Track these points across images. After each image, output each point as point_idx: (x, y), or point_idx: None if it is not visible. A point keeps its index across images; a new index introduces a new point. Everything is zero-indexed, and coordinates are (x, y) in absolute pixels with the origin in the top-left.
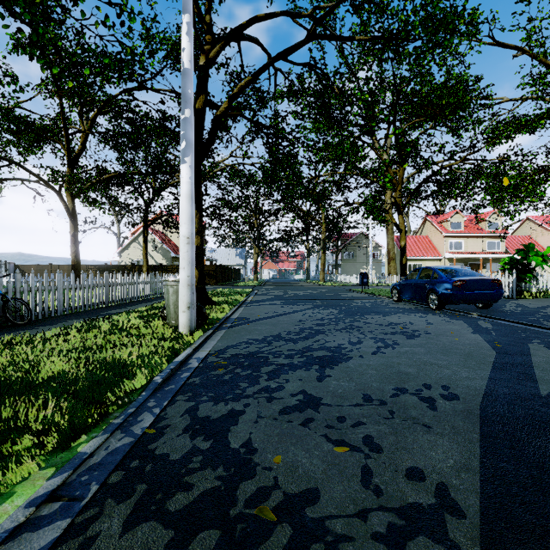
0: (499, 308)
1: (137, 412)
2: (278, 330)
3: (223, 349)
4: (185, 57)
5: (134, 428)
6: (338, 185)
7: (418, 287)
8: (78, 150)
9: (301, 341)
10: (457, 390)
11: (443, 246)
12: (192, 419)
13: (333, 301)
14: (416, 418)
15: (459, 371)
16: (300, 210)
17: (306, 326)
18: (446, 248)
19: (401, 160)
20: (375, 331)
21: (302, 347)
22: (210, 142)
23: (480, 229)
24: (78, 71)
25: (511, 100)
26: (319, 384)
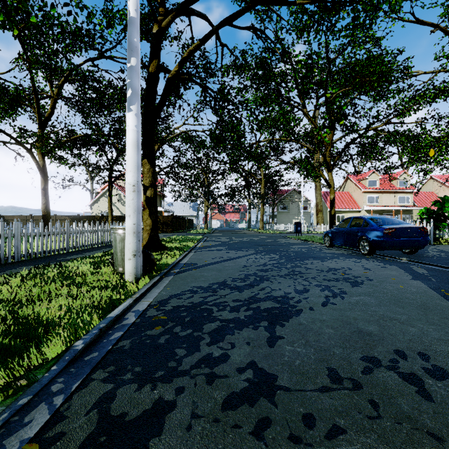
0: (424, 254)
1: (29, 405)
2: (224, 276)
3: (166, 299)
4: (130, 5)
5: (10, 441)
6: (274, 149)
7: (350, 234)
8: (48, 114)
9: (246, 289)
10: (440, 361)
11: (362, 200)
12: (100, 421)
13: (273, 246)
14: (412, 416)
15: (426, 330)
16: (243, 170)
17: (250, 272)
18: (364, 202)
19: (331, 124)
20: (318, 277)
21: (247, 297)
22: (163, 102)
23: (393, 186)
24: (44, 40)
25: (426, 72)
26: (270, 351)
